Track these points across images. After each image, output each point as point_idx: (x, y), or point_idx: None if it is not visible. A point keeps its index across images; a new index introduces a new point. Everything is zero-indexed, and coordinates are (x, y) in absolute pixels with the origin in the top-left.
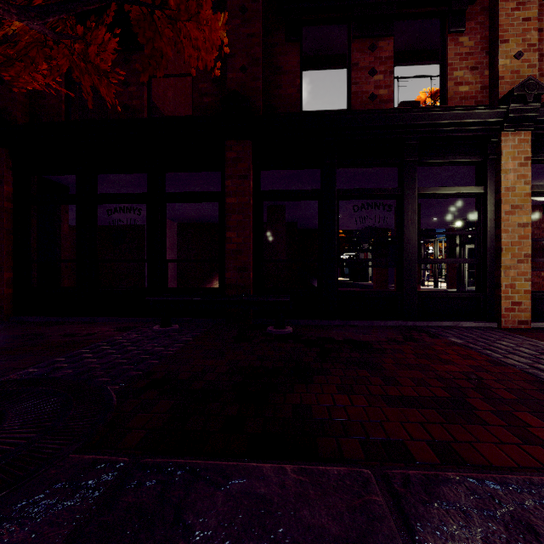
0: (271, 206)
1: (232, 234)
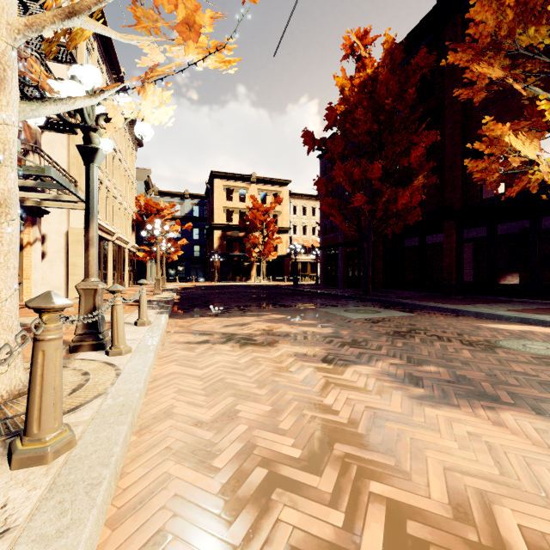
0: (522, 228)
1: (445, 259)
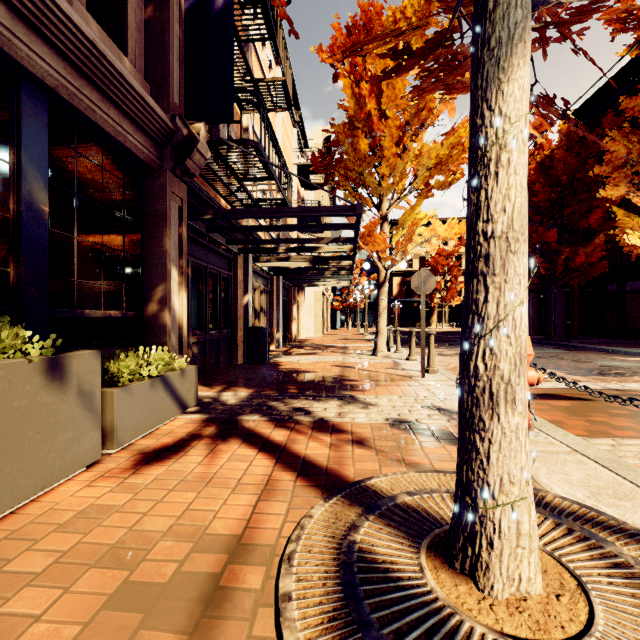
0: None
1: None
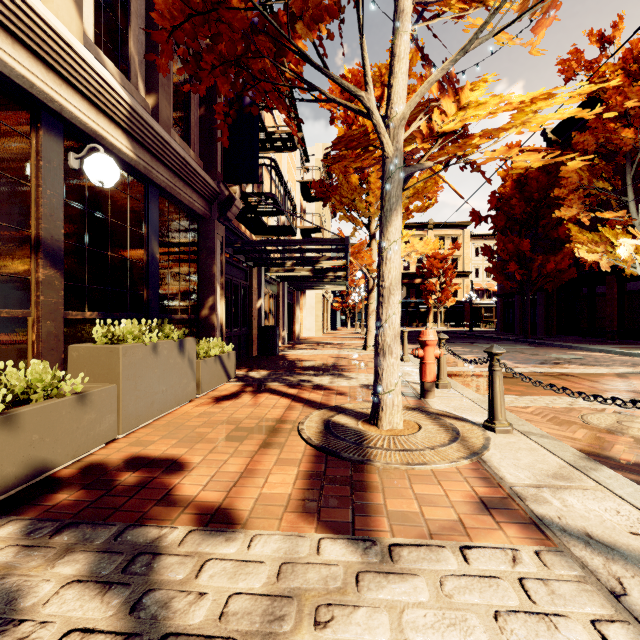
0: None
1: (608, 309)
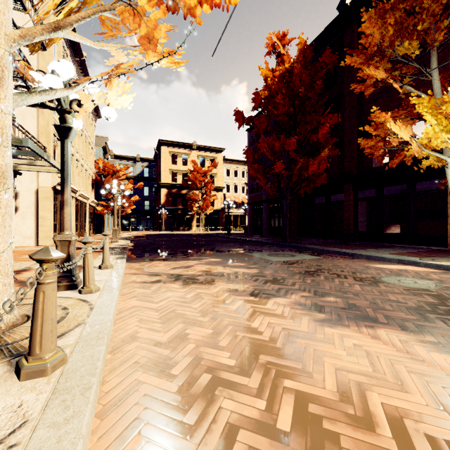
0: (402, 190)
1: (345, 214)
